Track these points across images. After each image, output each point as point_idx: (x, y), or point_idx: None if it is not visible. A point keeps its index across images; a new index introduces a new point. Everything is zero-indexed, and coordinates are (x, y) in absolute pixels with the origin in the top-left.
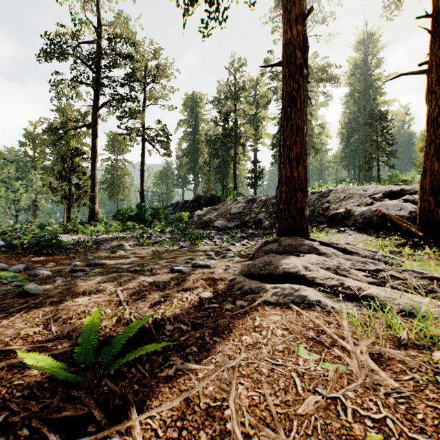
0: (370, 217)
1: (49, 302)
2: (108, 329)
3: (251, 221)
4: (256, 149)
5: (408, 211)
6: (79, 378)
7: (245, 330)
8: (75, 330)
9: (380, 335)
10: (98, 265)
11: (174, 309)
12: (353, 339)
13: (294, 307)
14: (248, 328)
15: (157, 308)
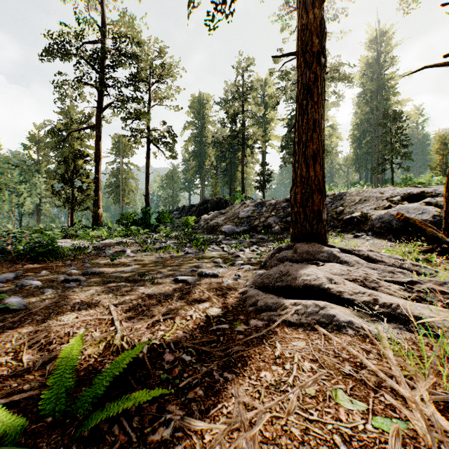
0: (388, 221)
1: (30, 320)
2: (92, 360)
3: (261, 225)
4: (264, 151)
5: (431, 215)
6: (34, 448)
7: (264, 362)
8: (53, 360)
9: (443, 374)
10: (95, 273)
11: (175, 330)
12: (406, 379)
13: (321, 330)
14: (267, 359)
15: (155, 329)
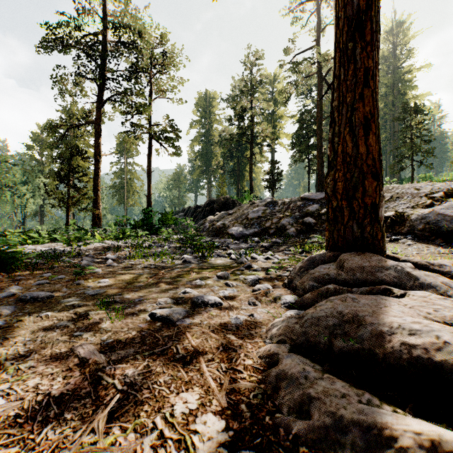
0: (435, 222)
1: None
2: None
3: (273, 227)
4: (273, 150)
5: None
6: None
7: None
8: None
9: None
10: (37, 298)
11: None
12: None
13: None
14: None
15: None
